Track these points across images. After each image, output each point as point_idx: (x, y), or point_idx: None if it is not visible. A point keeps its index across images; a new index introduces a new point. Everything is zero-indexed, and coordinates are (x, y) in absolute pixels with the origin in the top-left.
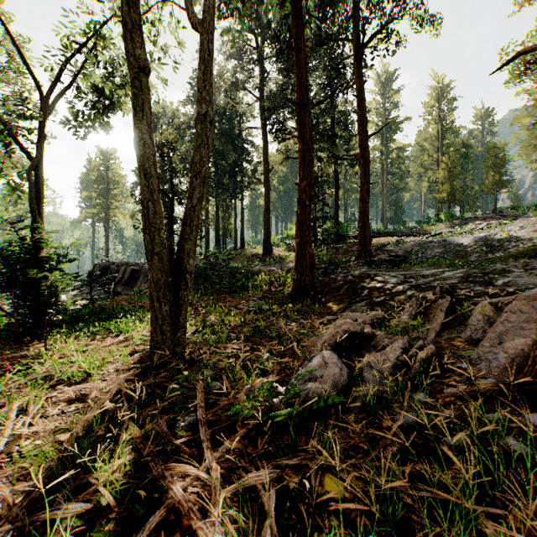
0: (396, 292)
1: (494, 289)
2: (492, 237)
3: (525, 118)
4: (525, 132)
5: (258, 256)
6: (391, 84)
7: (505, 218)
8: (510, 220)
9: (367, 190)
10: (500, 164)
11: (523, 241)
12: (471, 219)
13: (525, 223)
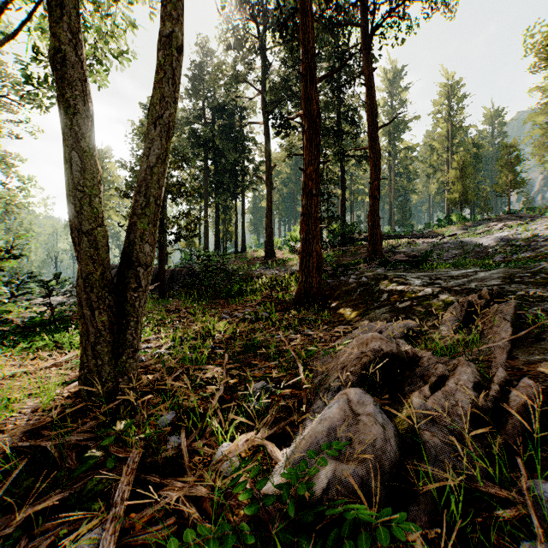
0: (424, 296)
1: None
2: (515, 237)
3: (539, 116)
4: (539, 131)
5: (259, 259)
6: (399, 81)
7: (521, 219)
8: (527, 221)
9: (377, 186)
10: (514, 163)
11: None
12: (484, 221)
13: None
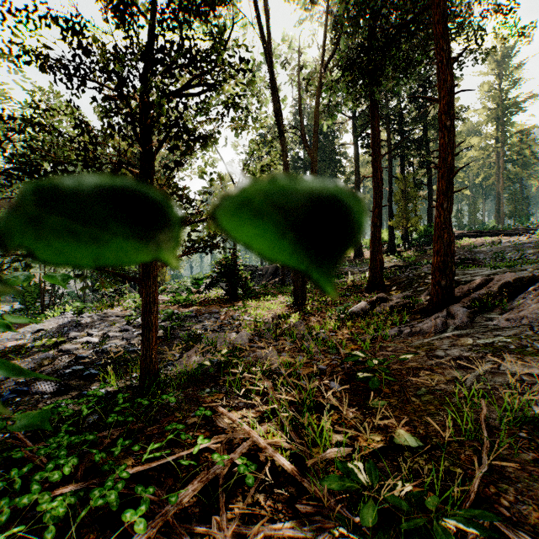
0: None
1: None
2: None
3: None
4: None
5: (349, 258)
6: (508, 61)
7: None
8: None
9: None
10: None
11: None
12: None
13: None
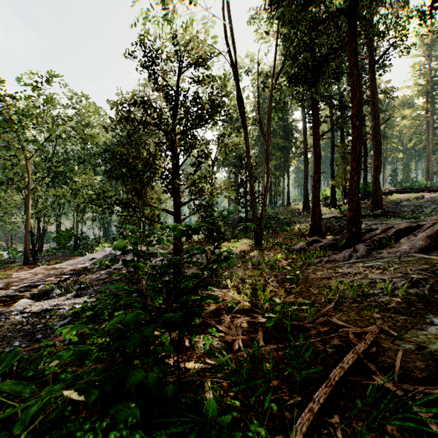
0: None
1: None
2: None
3: None
4: None
5: (299, 210)
6: (436, 44)
7: None
8: None
9: (378, 164)
10: None
11: None
12: None
13: None
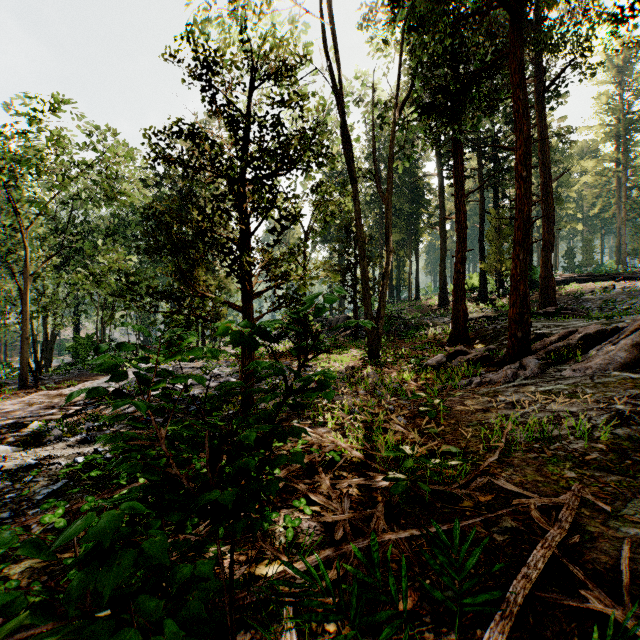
0: None
1: None
2: None
3: None
4: None
5: (432, 307)
6: (631, 66)
7: None
8: None
9: (550, 238)
10: None
11: None
12: None
13: None
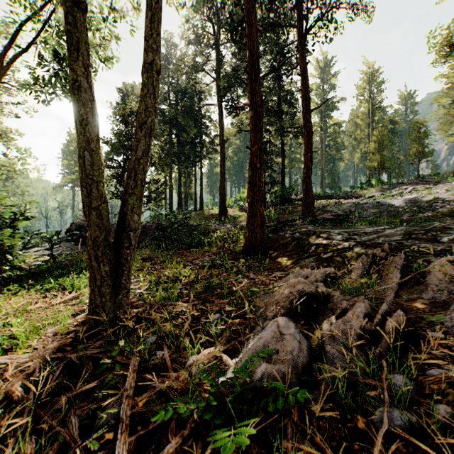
0: (343, 248)
1: (441, 245)
2: (421, 199)
3: (443, 99)
4: (443, 111)
5: (214, 216)
6: (329, 69)
7: (428, 183)
8: (432, 185)
9: (310, 158)
10: (422, 137)
11: (450, 202)
12: (398, 184)
13: (449, 187)
